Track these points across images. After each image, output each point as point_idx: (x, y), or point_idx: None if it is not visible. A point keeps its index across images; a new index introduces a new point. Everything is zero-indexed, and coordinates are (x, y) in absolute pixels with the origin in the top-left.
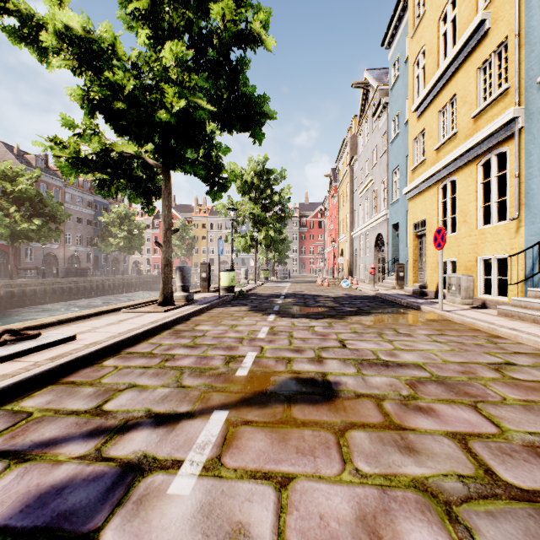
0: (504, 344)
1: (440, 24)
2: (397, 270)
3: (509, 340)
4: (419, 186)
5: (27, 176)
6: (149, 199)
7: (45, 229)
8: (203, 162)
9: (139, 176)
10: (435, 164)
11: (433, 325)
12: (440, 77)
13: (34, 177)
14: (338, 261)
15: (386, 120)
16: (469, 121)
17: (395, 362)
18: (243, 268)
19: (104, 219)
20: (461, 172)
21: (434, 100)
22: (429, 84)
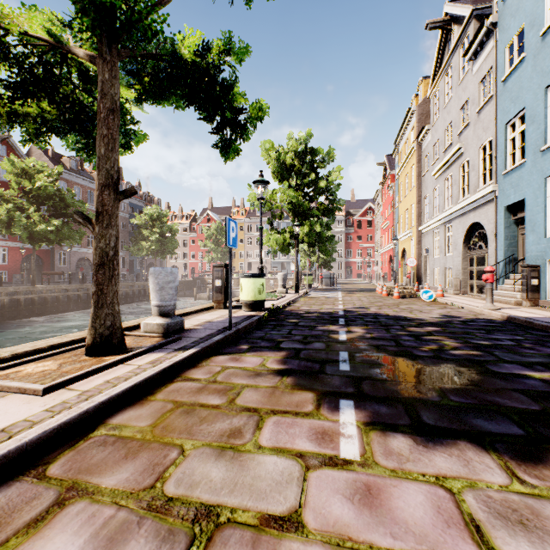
0: None
1: None
2: (527, 275)
3: None
4: None
5: (46, 173)
6: (93, 140)
7: (65, 230)
8: (193, 62)
9: (78, 100)
10: None
11: None
12: None
13: (55, 174)
14: (407, 264)
15: (490, 52)
16: None
17: None
18: (280, 273)
19: (136, 222)
20: None
21: None
22: None
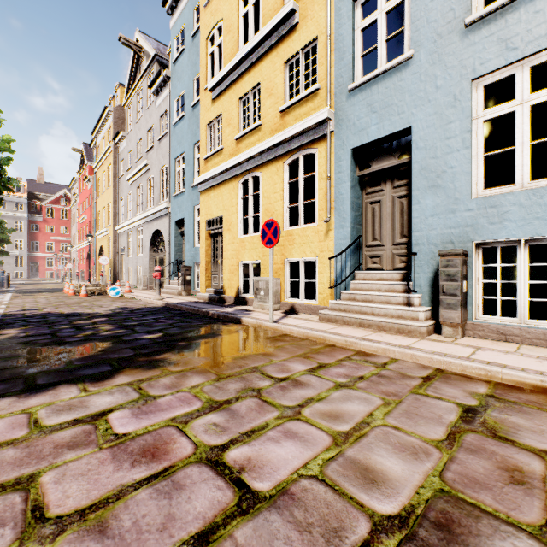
0: (392, 366)
1: (240, 2)
2: (185, 273)
3: (380, 356)
4: (216, 177)
5: None
6: None
7: None
8: None
9: None
10: (239, 154)
11: (287, 348)
12: (244, 58)
13: None
14: (100, 262)
15: (166, 97)
16: (276, 115)
17: (418, 515)
18: None
19: None
20: (266, 168)
21: (235, 85)
22: (230, 63)
